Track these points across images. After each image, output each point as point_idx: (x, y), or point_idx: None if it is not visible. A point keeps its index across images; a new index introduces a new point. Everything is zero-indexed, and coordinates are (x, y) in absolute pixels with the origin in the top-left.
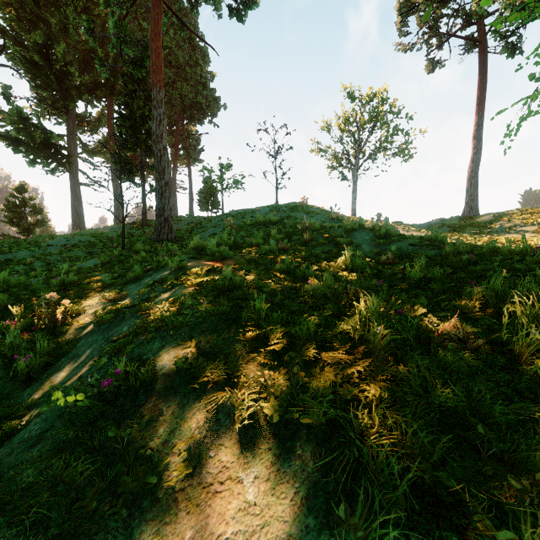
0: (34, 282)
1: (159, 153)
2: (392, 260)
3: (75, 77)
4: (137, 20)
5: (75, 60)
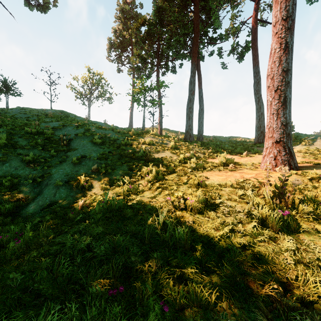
0: None
1: None
2: None
3: None
4: None
5: None
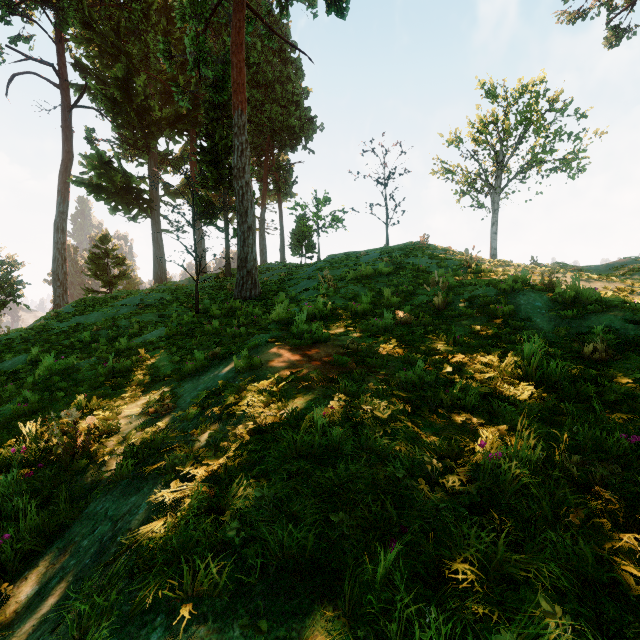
0: (83, 365)
1: (241, 191)
2: (604, 353)
3: (155, 111)
4: (221, 38)
5: (156, 92)
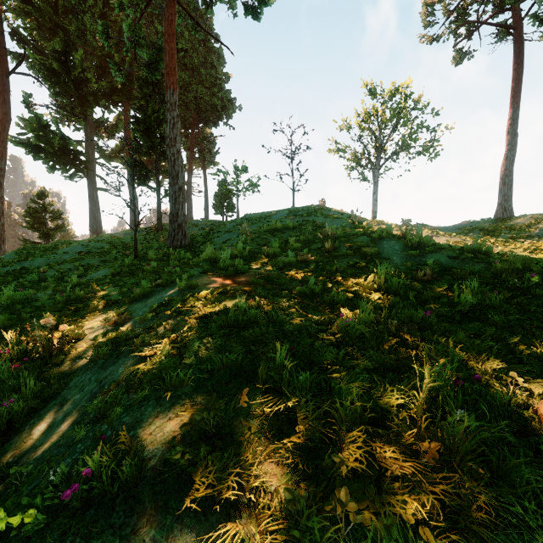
0: (40, 296)
1: (173, 158)
2: (431, 276)
3: (92, 83)
4: (152, 24)
5: (92, 66)
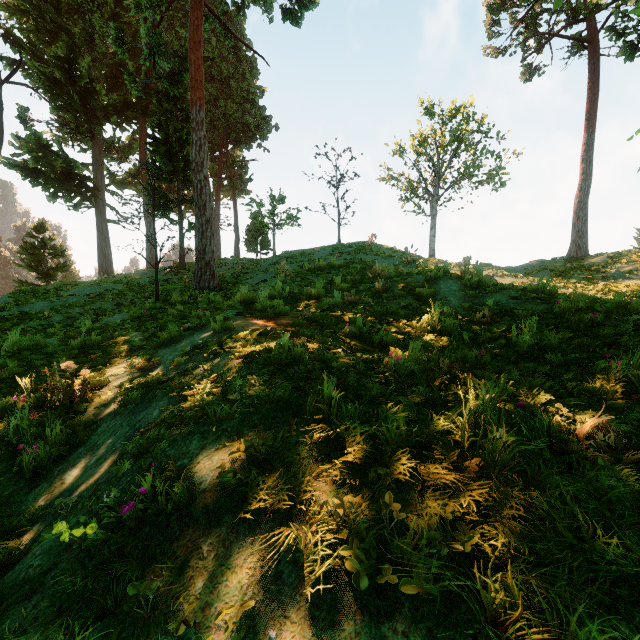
0: (50, 342)
1: (200, 185)
2: (490, 318)
3: (102, 95)
4: (173, 27)
5: (102, 76)
